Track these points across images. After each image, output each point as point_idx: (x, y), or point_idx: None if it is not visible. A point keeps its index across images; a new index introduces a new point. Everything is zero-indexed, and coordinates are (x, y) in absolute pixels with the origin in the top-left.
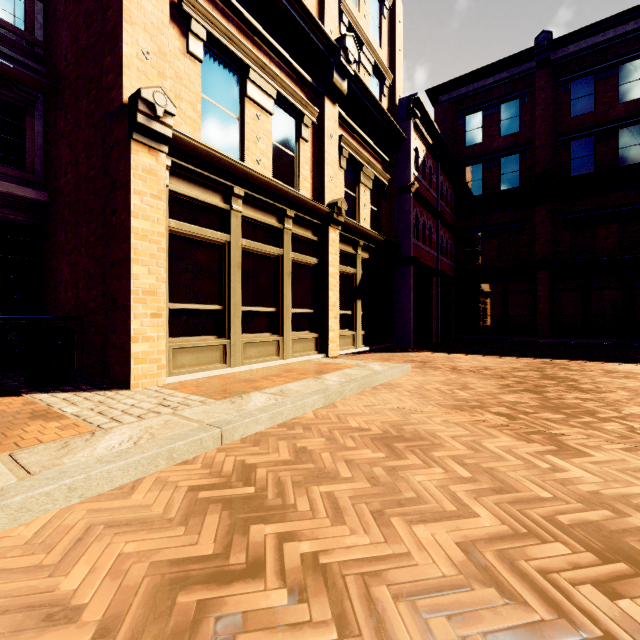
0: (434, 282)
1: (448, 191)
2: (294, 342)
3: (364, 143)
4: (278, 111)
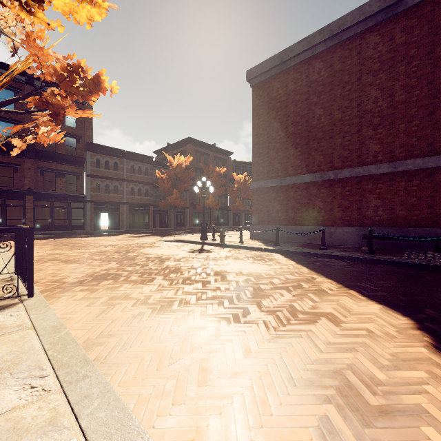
0: None
1: None
2: None
3: None
4: None
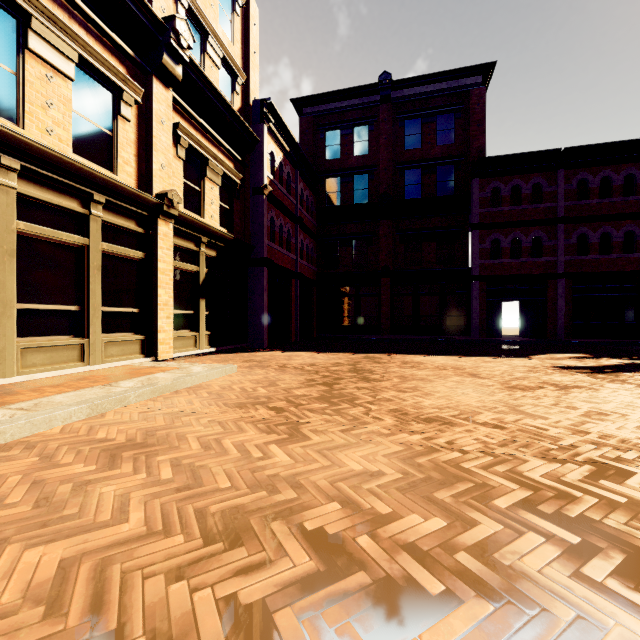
0: (293, 284)
1: (309, 199)
2: (108, 345)
3: (211, 137)
4: (85, 78)
